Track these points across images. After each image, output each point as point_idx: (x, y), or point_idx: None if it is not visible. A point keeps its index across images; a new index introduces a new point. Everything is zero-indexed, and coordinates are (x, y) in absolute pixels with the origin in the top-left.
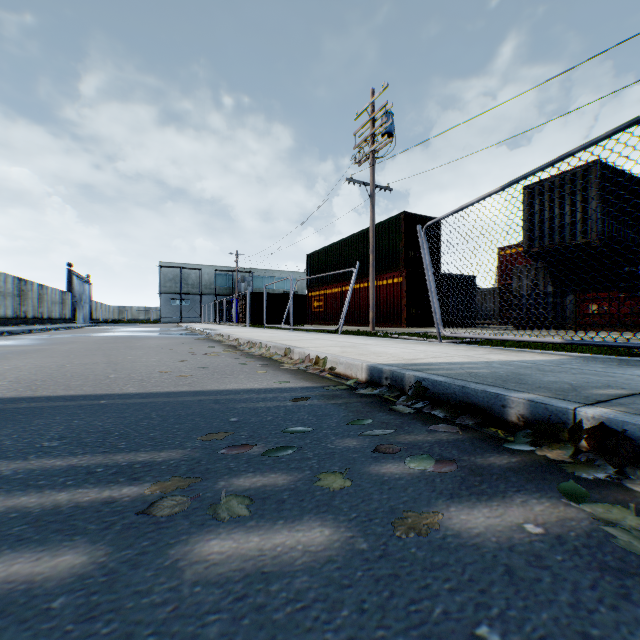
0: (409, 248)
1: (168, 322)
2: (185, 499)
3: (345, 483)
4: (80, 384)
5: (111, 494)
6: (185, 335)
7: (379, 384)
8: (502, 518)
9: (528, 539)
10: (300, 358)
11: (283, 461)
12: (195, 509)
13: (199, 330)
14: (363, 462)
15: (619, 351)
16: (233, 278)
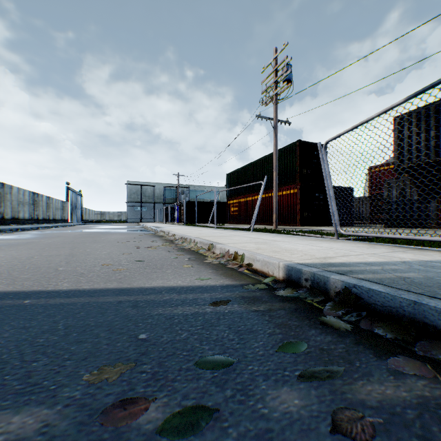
0: (302, 167)
1: (132, 222)
2: None
3: None
4: (26, 278)
5: None
6: (139, 231)
7: (298, 284)
8: None
9: None
10: (221, 253)
11: None
12: None
13: (150, 228)
14: None
15: None
16: (176, 191)
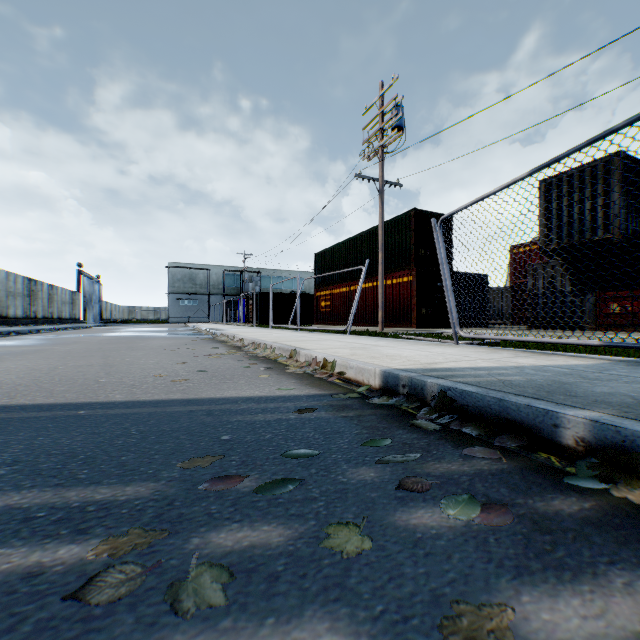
0: (419, 246)
1: (176, 322)
2: (139, 570)
3: (363, 543)
4: (64, 390)
5: (41, 558)
6: (191, 335)
7: (395, 392)
8: (606, 620)
9: None
10: (306, 361)
11: (280, 503)
12: (149, 590)
13: (205, 330)
14: (385, 506)
15: None
16: (241, 278)
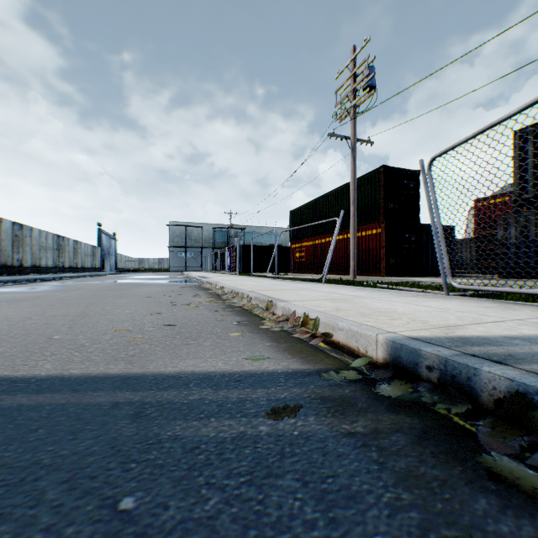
0: (388, 200)
1: (176, 271)
2: None
3: None
4: None
5: None
6: (181, 282)
7: (412, 374)
8: None
9: None
10: (284, 314)
11: None
12: None
13: (195, 278)
14: None
15: None
16: (228, 234)
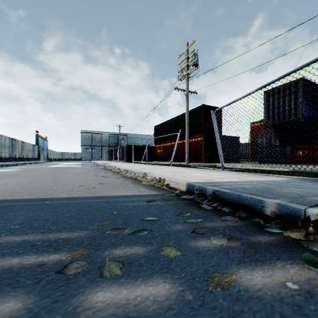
0: (206, 123)
1: (85, 160)
2: (85, 263)
3: (177, 253)
4: (37, 192)
5: (43, 259)
6: (93, 166)
7: (192, 193)
8: (271, 277)
9: (290, 293)
10: (151, 178)
11: (141, 238)
12: (90, 270)
13: (100, 164)
14: (186, 239)
15: (317, 175)
16: (117, 138)
